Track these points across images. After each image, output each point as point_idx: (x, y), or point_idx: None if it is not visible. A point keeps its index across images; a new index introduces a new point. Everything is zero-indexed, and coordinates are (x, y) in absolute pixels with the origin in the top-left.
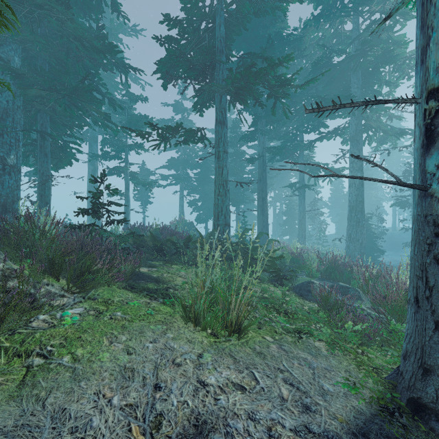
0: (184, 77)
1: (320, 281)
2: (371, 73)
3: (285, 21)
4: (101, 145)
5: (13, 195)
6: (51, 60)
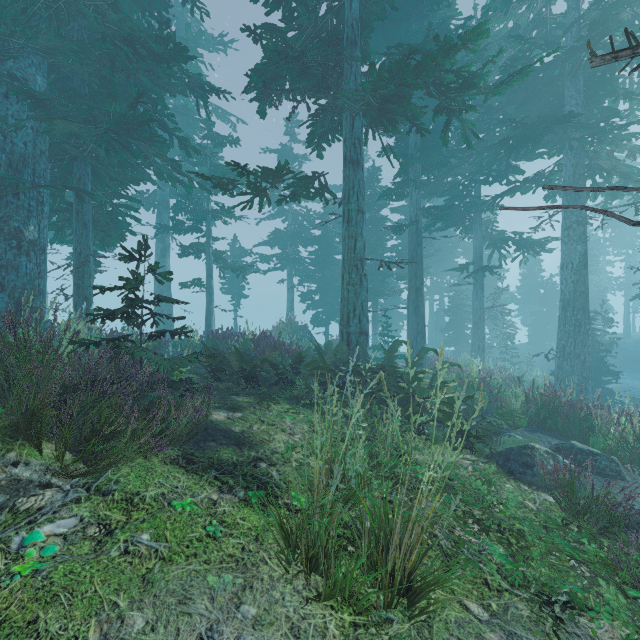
0: (291, 91)
1: (530, 434)
2: (600, 80)
3: (451, 7)
4: (173, 212)
5: (33, 287)
6: (91, 79)
